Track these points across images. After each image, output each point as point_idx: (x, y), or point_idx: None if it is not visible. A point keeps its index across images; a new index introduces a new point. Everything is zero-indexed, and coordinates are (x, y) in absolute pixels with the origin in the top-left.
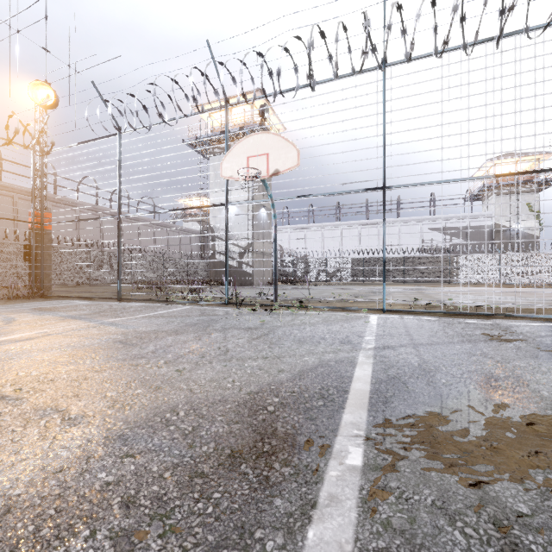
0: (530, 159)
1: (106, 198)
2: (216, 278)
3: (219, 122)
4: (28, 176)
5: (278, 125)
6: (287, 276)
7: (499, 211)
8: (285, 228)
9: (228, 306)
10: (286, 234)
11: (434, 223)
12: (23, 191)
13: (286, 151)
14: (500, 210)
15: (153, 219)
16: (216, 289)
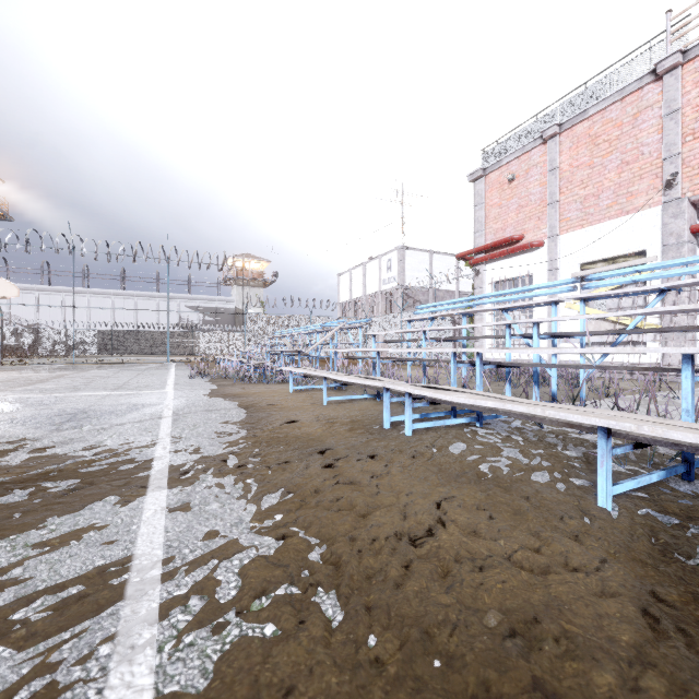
0: (258, 262)
1: None
2: None
3: None
4: None
5: None
6: (6, 349)
7: (239, 298)
8: None
9: None
10: None
11: (190, 302)
12: None
13: (11, 288)
14: (240, 298)
15: None
16: None
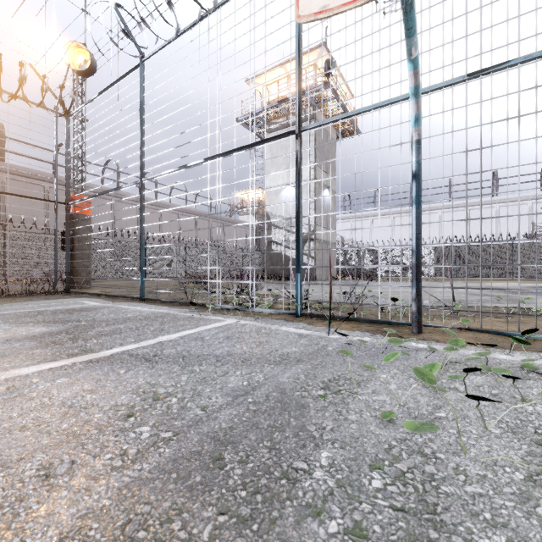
0: None
1: (166, 194)
2: (278, 266)
3: (275, 97)
4: (50, 144)
5: (343, 91)
6: (351, 270)
7: None
8: (346, 216)
9: (302, 320)
10: (348, 223)
11: None
12: (89, 188)
13: None
14: None
15: (210, 212)
16: (273, 284)
